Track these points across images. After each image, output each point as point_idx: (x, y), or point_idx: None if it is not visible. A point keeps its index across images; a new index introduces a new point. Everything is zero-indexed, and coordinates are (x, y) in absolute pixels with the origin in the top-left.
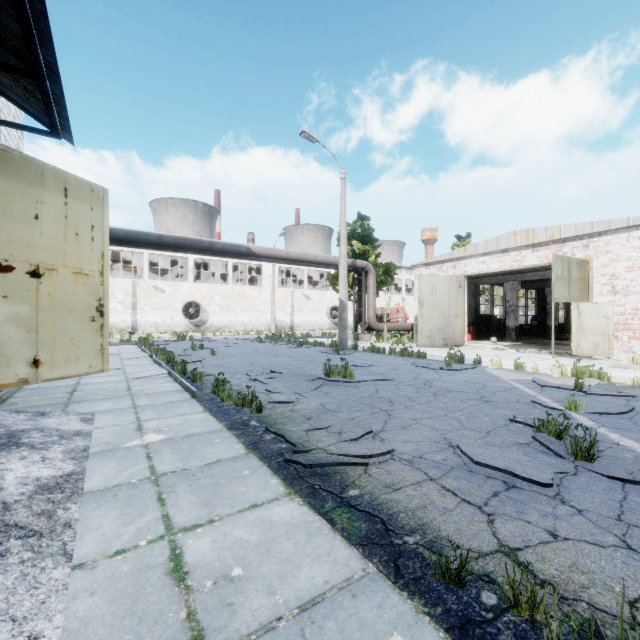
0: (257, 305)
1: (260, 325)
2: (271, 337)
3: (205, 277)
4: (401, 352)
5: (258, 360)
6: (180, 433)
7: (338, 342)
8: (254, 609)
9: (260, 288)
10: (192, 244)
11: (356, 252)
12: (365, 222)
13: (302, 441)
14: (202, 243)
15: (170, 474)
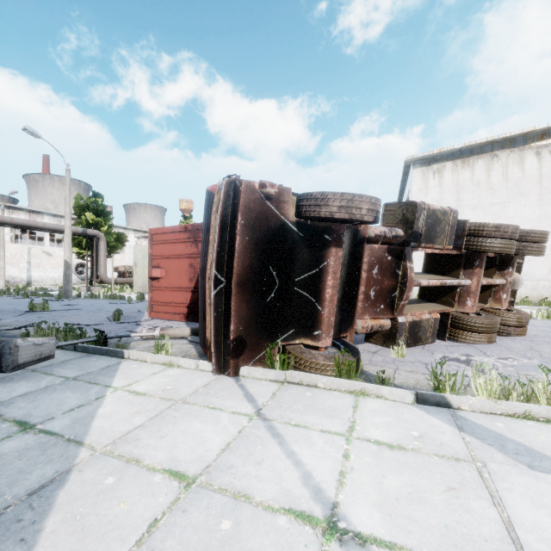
0: None
1: None
2: None
3: None
4: (110, 297)
5: None
6: None
7: (63, 292)
8: None
9: None
10: None
11: (91, 222)
12: (99, 199)
13: None
14: None
15: None
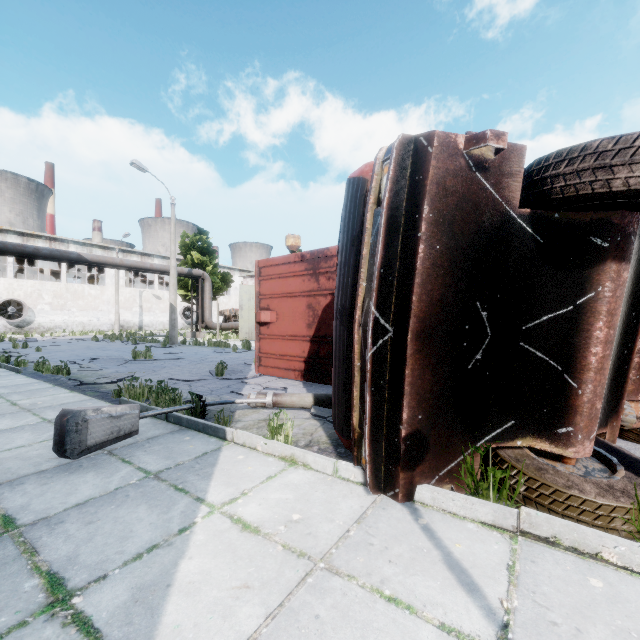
0: (99, 305)
1: (102, 325)
2: (110, 336)
3: (31, 271)
4: (214, 344)
5: (85, 353)
6: (10, 384)
7: (169, 338)
8: (45, 405)
9: (102, 287)
10: (14, 248)
11: (196, 261)
12: (204, 236)
13: (90, 381)
14: (26, 248)
15: (6, 393)
